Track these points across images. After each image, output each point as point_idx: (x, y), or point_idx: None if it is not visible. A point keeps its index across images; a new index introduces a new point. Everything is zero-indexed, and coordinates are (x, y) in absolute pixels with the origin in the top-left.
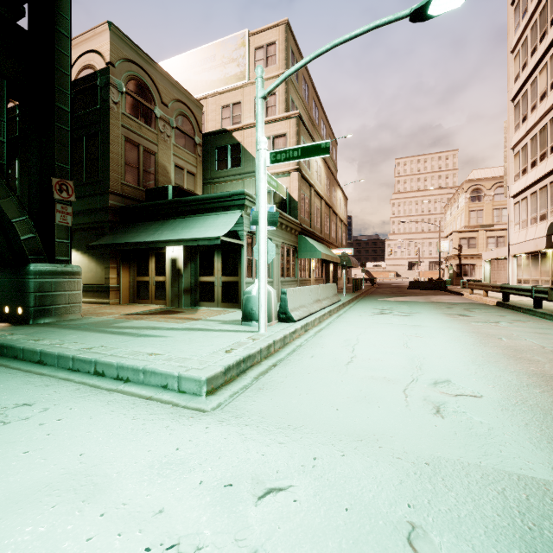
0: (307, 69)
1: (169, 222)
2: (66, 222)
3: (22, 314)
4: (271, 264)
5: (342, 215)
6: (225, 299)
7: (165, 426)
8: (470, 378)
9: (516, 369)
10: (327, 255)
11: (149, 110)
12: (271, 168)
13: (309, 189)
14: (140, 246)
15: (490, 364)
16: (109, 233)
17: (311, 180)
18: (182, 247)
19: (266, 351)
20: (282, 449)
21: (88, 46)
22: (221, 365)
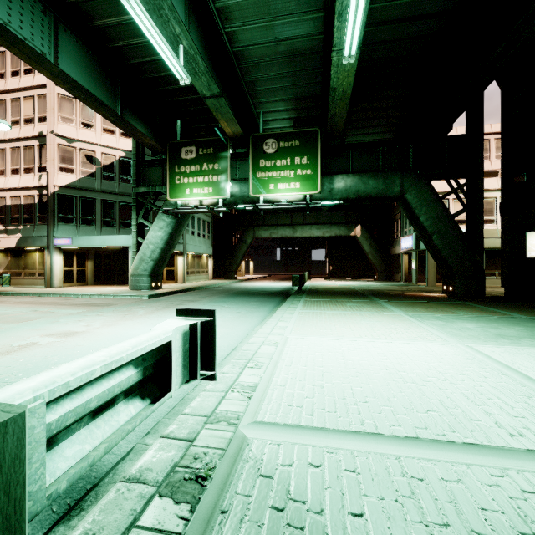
0: None
1: None
2: None
3: None
4: None
5: None
6: None
7: (3, 330)
8: (40, 309)
9: (44, 305)
10: None
11: None
12: None
13: None
14: None
15: (34, 306)
16: None
17: None
18: None
19: None
20: (46, 320)
21: None
22: None
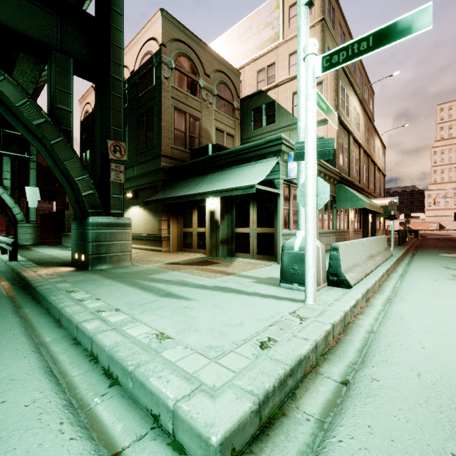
0: (343, 16)
1: (208, 176)
2: (120, 179)
3: (84, 261)
4: None
5: (380, 165)
6: (261, 251)
7: None
8: None
9: None
10: (371, 204)
11: (194, 81)
12: None
13: (347, 137)
14: (181, 200)
15: None
16: (161, 191)
17: (349, 127)
18: (219, 200)
19: (323, 343)
20: None
21: (147, 36)
22: (252, 392)
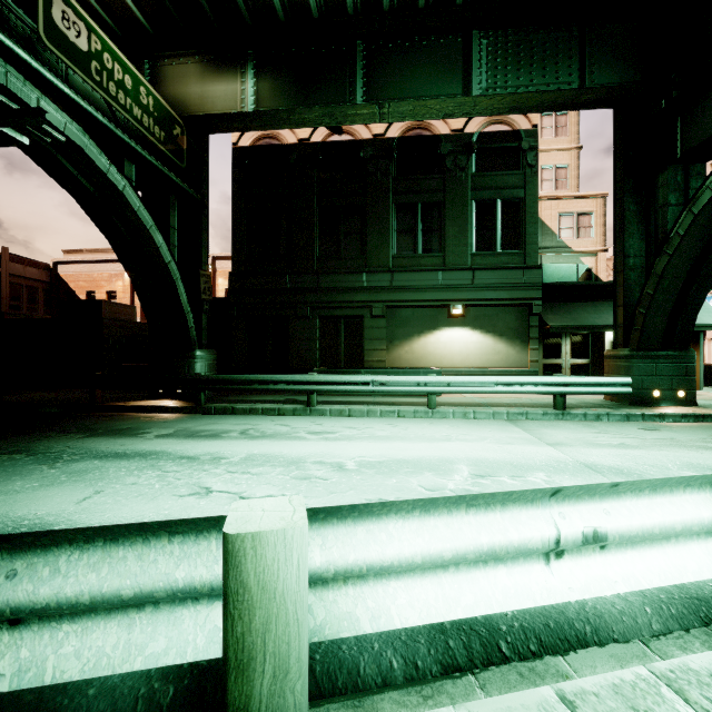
0: None
1: None
2: None
3: (684, 397)
4: None
5: None
6: None
7: None
8: None
9: None
10: None
11: None
12: (575, 245)
13: None
14: None
15: None
16: (543, 312)
17: None
18: None
19: None
20: None
21: None
22: None
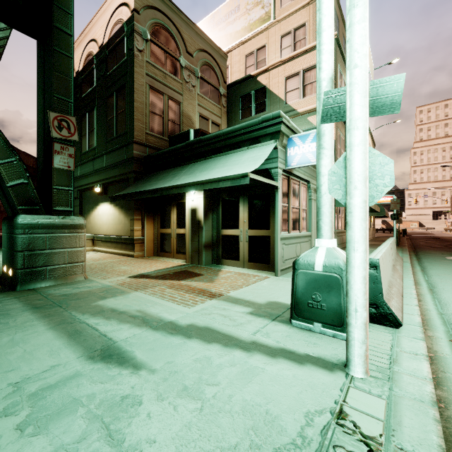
0: None
1: (188, 166)
2: (67, 165)
3: (11, 277)
4: (309, 214)
5: None
6: (253, 258)
7: None
8: None
9: None
10: None
11: (173, 59)
12: (301, 106)
13: (344, 128)
14: (154, 194)
15: None
16: (132, 184)
17: None
18: (202, 195)
19: None
20: None
21: (117, 2)
22: None
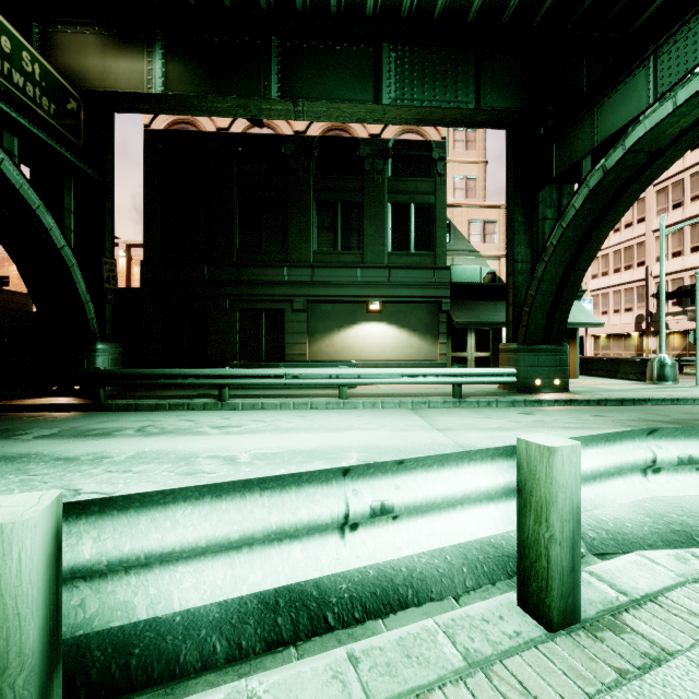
0: None
1: None
2: None
3: (559, 385)
4: None
5: None
6: None
7: None
8: None
9: None
10: None
11: None
12: (482, 250)
13: None
14: None
15: None
16: (451, 310)
17: None
18: None
19: None
20: None
21: None
22: None
